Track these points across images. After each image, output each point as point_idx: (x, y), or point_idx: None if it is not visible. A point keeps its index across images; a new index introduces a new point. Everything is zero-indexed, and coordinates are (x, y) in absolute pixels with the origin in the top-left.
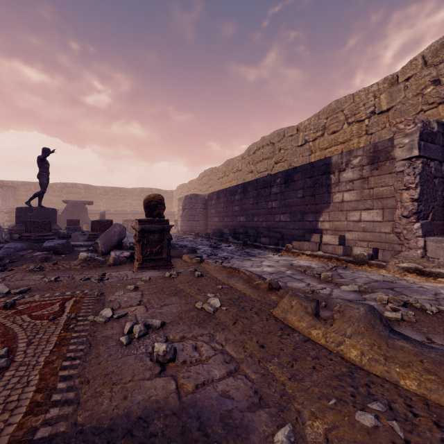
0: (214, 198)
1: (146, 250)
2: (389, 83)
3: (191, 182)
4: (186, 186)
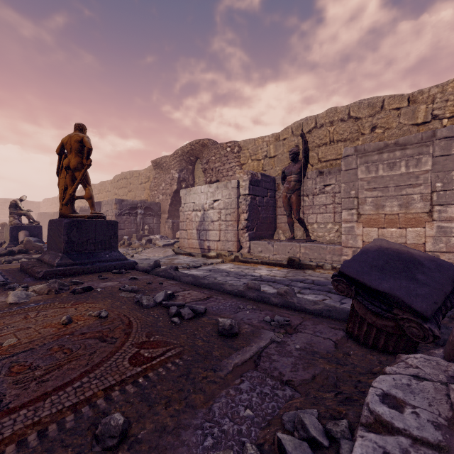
0: (55, 215)
1: (1, 237)
2: (111, 182)
3: (53, 199)
4: (50, 201)
